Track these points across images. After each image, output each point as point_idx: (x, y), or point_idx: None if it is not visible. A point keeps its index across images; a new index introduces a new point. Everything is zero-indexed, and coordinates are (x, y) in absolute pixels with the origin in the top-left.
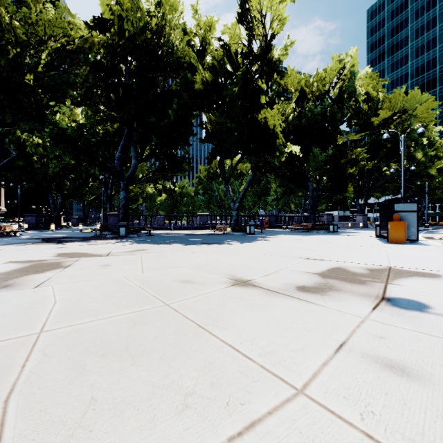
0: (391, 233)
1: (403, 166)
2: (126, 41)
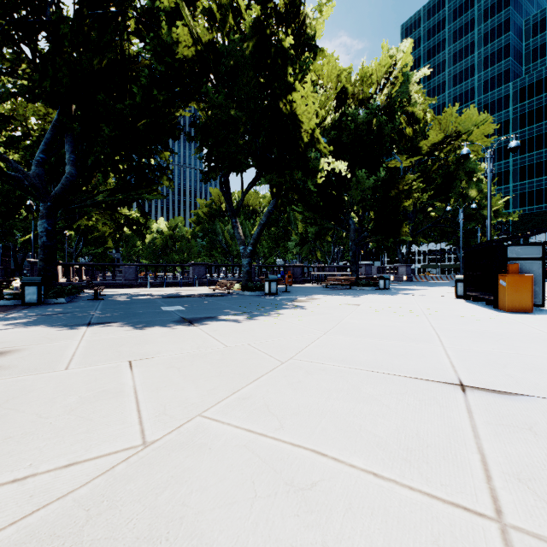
0: (508, 295)
1: (490, 195)
2: None
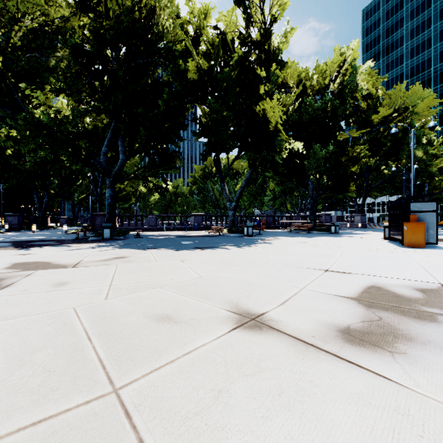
0: (408, 236)
1: (413, 162)
2: (111, 22)
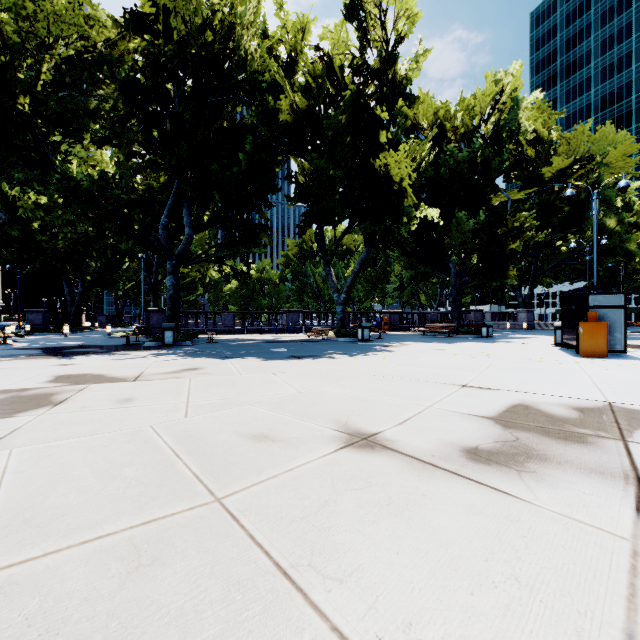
0: (584, 341)
1: (596, 238)
2: (174, 47)
